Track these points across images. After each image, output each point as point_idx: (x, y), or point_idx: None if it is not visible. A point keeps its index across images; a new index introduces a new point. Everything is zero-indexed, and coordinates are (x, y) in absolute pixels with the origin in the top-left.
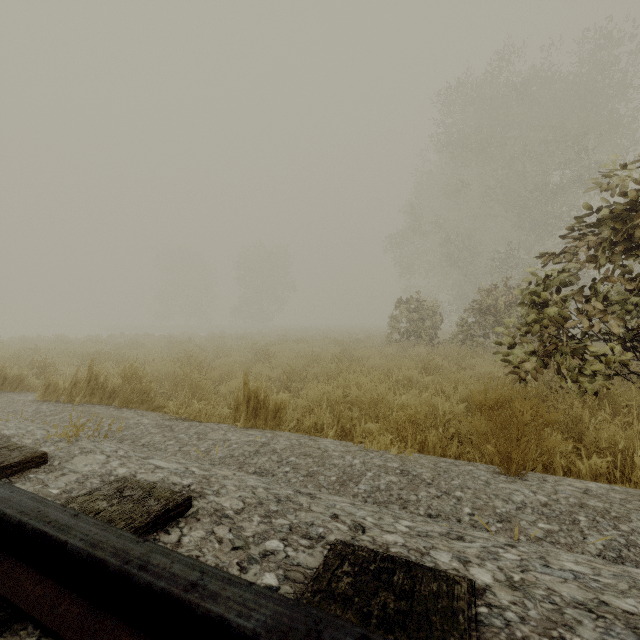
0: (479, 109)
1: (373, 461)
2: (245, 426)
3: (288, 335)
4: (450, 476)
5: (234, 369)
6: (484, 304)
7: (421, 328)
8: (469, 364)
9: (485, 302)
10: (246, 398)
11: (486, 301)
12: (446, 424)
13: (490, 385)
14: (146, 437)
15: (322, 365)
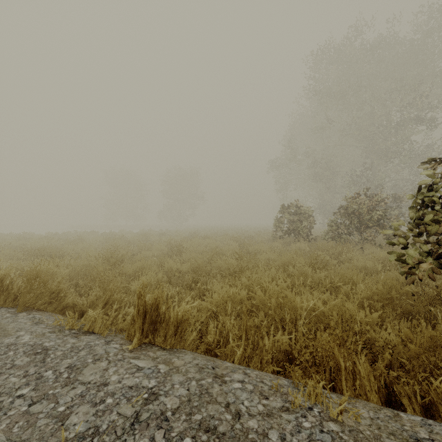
0: (338, 66)
1: None
2: (140, 344)
3: (198, 232)
4: None
5: (148, 264)
6: (350, 209)
7: (300, 227)
8: (345, 258)
9: (351, 207)
10: (141, 312)
11: (352, 206)
12: None
13: (391, 286)
14: (0, 376)
15: (225, 261)
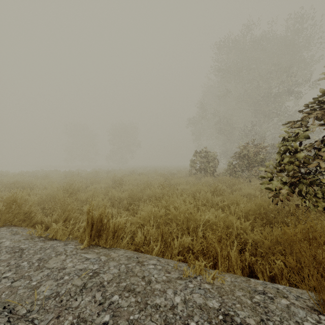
0: (236, 52)
1: (193, 298)
2: (89, 245)
3: (135, 170)
4: (275, 324)
5: (97, 193)
6: (242, 154)
7: (208, 167)
8: (237, 188)
9: (242, 152)
10: (90, 223)
11: (243, 152)
12: (238, 237)
13: (260, 205)
14: None
15: (152, 190)
